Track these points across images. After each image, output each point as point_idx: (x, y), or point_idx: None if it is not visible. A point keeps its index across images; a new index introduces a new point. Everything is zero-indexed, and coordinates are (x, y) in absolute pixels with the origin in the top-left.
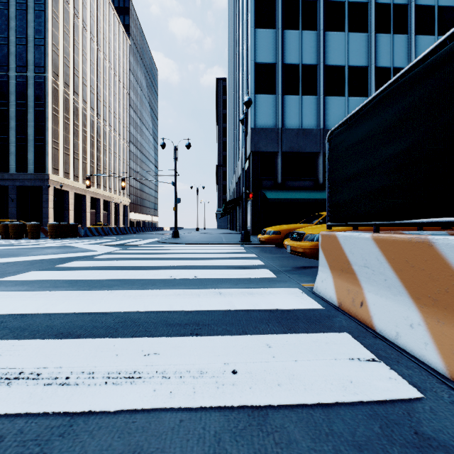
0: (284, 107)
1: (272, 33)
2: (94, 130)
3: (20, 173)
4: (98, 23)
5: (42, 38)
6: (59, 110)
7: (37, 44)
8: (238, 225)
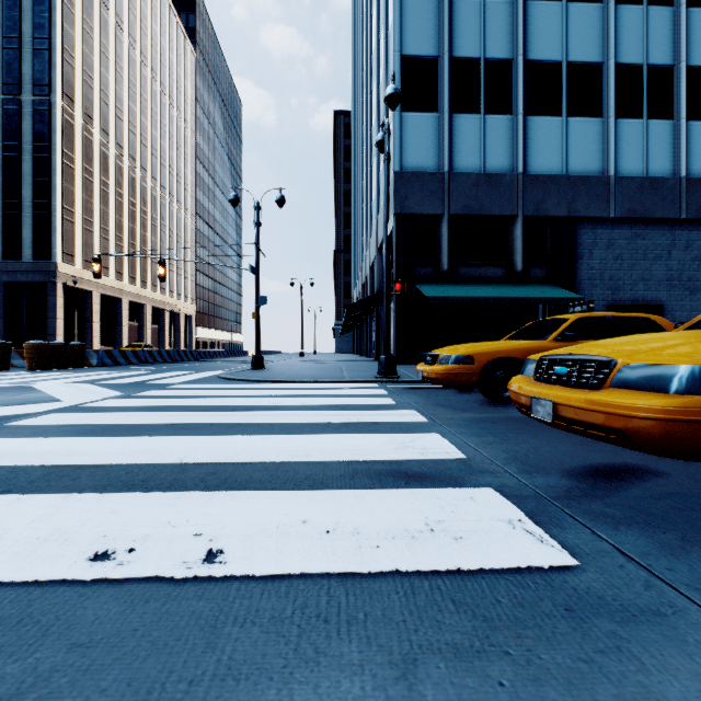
0: (452, 135)
1: (431, 3)
2: (136, 194)
3: (9, 261)
4: (143, 21)
5: (45, 38)
6: (74, 157)
7: (38, 47)
8: (370, 346)
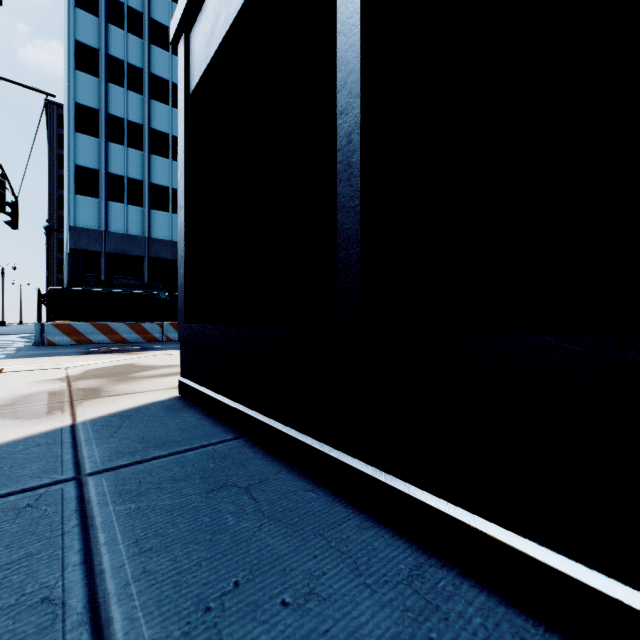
0: (108, 212)
1: (95, 141)
2: None
3: None
4: None
5: None
6: None
7: None
8: None
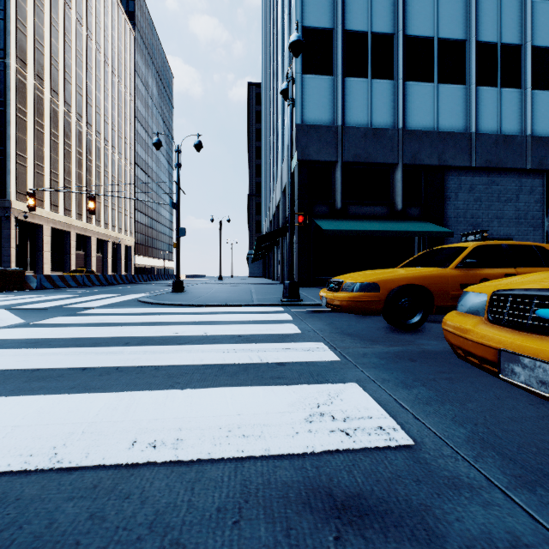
0: (345, 95)
1: None
2: (82, 145)
3: None
4: (89, 2)
5: (0, 9)
6: (27, 112)
7: None
8: (276, 271)
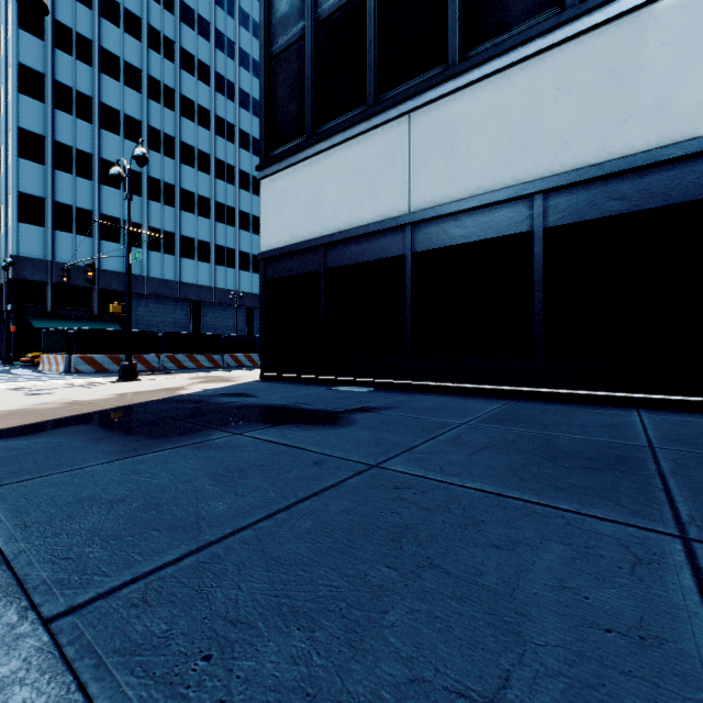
0: (55, 241)
1: (40, 168)
2: None
3: None
4: None
5: None
6: None
7: None
8: None
